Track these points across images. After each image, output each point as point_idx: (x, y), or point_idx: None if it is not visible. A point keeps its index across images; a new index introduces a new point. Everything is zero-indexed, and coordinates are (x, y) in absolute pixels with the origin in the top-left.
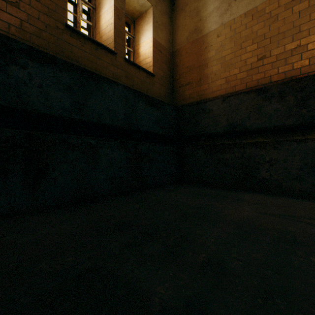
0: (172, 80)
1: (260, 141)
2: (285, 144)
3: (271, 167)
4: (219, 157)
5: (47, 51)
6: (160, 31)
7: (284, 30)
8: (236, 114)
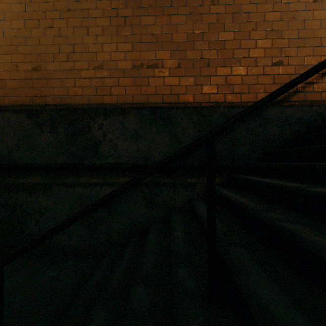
0: None
1: (29, 182)
2: (55, 189)
3: (41, 218)
4: None
5: None
6: None
7: (60, 43)
8: (1, 140)
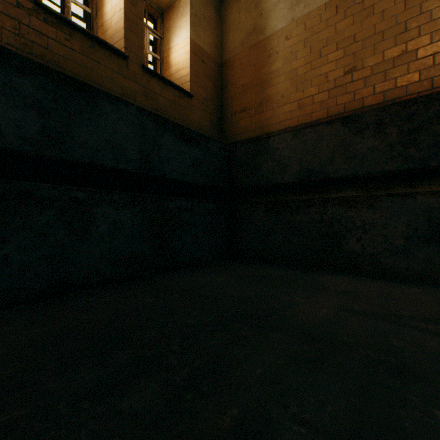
0: (220, 105)
1: (347, 196)
2: (384, 201)
3: (364, 235)
4: (289, 219)
5: None
6: (202, 29)
7: (383, 29)
8: (312, 156)
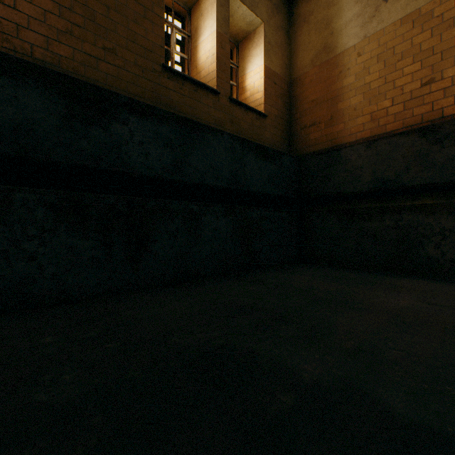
0: (289, 120)
1: (425, 203)
2: None
3: (443, 241)
4: (361, 226)
5: (144, 100)
6: (274, 54)
7: None
8: (386, 166)
